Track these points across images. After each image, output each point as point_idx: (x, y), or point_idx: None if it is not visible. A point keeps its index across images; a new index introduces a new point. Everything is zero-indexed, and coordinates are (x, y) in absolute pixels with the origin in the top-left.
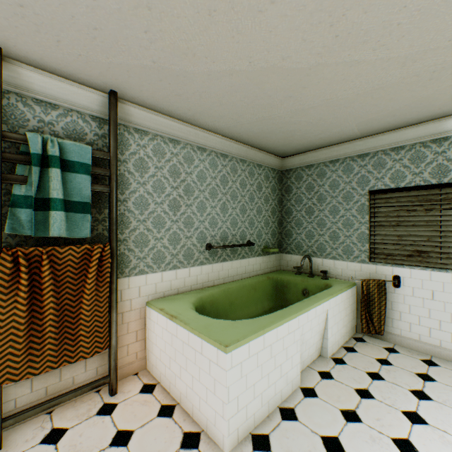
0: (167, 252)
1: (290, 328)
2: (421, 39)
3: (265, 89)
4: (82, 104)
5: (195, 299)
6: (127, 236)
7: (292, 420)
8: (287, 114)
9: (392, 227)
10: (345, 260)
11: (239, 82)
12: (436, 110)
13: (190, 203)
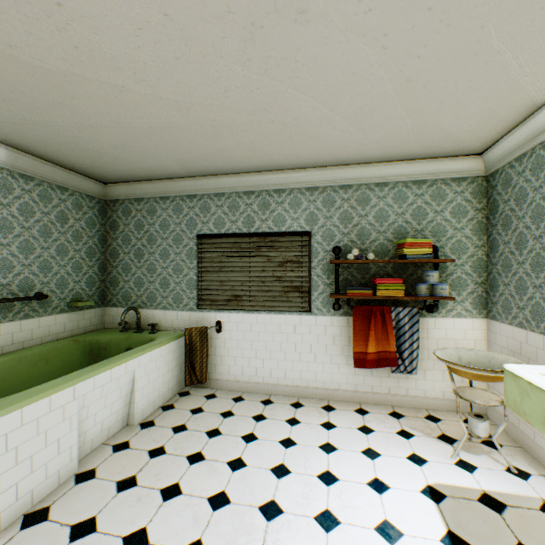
0: None
1: (56, 403)
2: (181, 89)
3: (9, 80)
4: None
5: None
6: None
7: (38, 524)
8: (73, 127)
9: (217, 272)
10: (176, 309)
11: None
12: (240, 164)
13: None
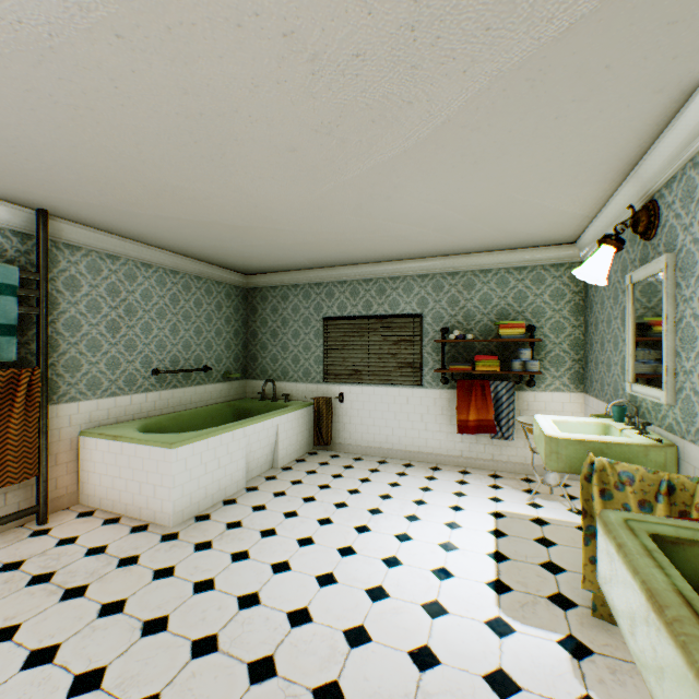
0: (105, 378)
1: (236, 436)
2: (316, 227)
3: (213, 231)
4: (4, 220)
5: (140, 425)
6: (56, 361)
7: (232, 504)
8: (239, 246)
9: (340, 350)
10: (305, 382)
11: (187, 224)
12: (359, 259)
13: (133, 324)
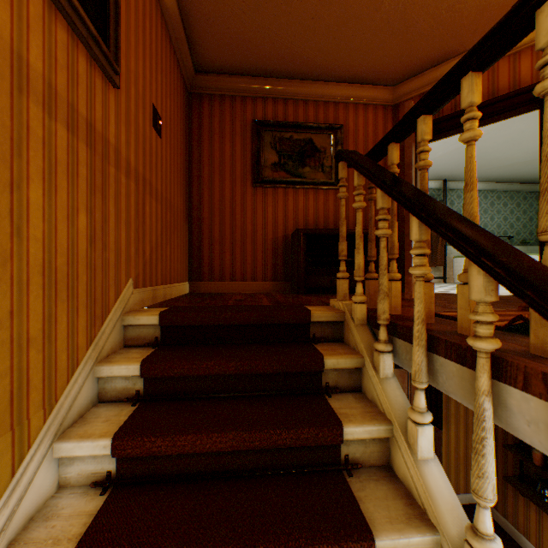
0: None
1: None
2: None
3: (513, 167)
4: (433, 186)
5: None
6: None
7: None
8: (529, 170)
9: None
10: None
11: (499, 168)
12: None
13: None
